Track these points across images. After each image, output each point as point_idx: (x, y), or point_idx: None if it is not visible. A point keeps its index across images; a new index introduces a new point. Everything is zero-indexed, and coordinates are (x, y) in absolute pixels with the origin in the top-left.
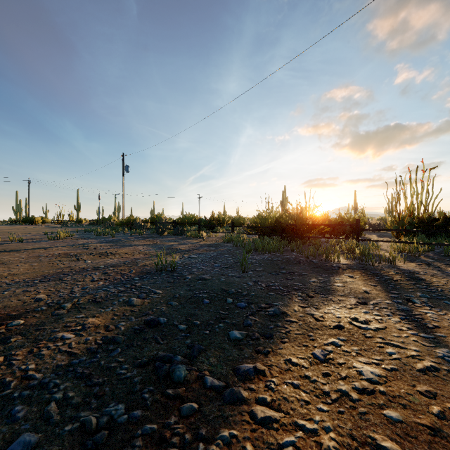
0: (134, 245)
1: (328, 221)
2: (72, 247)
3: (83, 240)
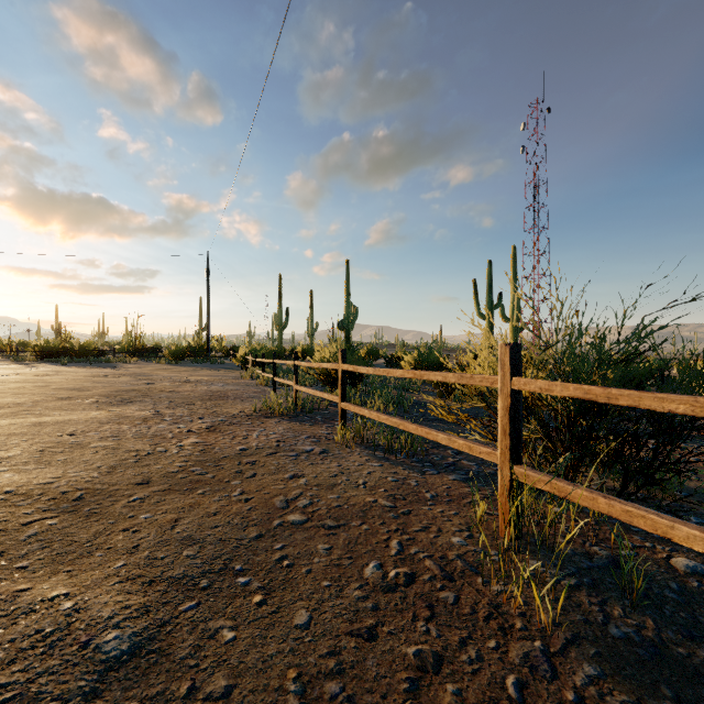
0: None
1: None
2: None
3: None
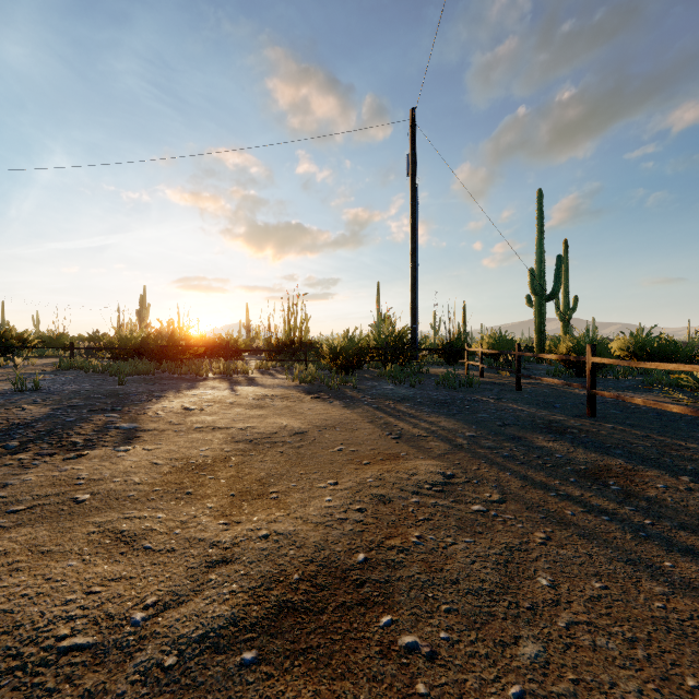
0: None
1: (206, 343)
2: None
3: None
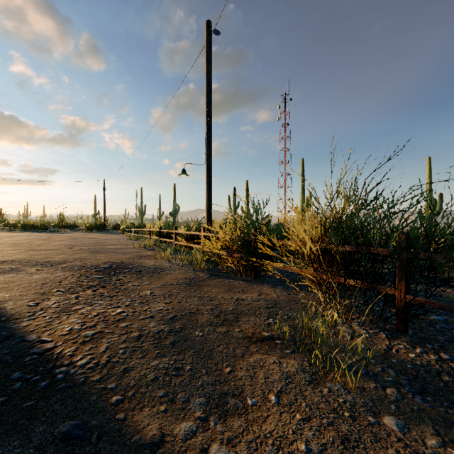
0: None
1: None
2: None
3: None
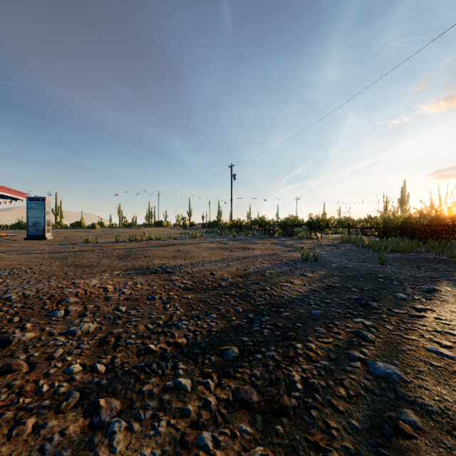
0: (259, 243)
1: None
2: (215, 243)
3: (213, 238)
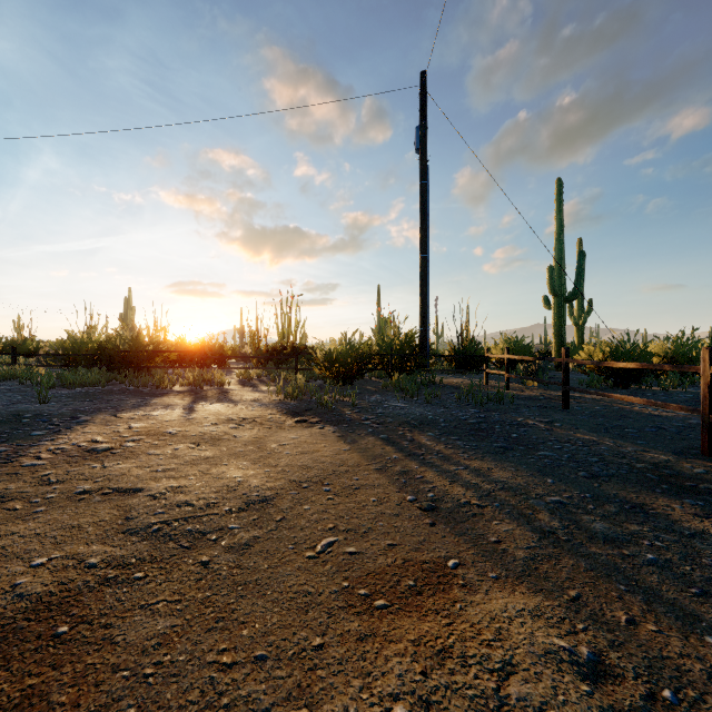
0: None
1: (186, 349)
2: None
3: None
